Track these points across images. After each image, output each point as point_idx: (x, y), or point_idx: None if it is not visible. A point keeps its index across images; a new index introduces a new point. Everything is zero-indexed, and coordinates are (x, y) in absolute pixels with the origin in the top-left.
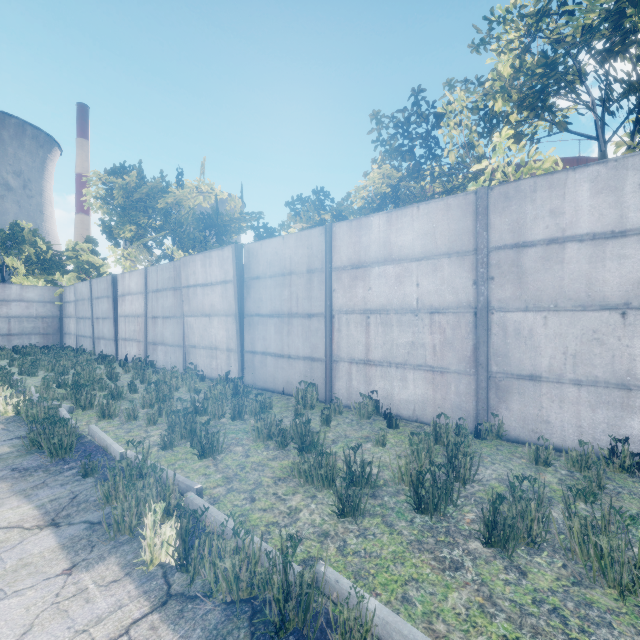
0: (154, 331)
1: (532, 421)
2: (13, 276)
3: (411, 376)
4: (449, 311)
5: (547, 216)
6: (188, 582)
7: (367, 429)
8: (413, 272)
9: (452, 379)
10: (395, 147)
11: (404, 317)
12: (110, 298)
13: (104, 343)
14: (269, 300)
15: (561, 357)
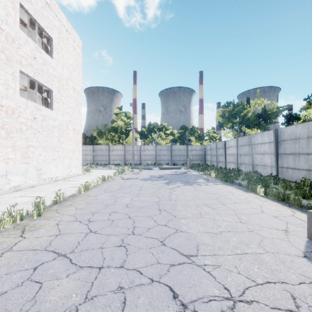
0: (240, 159)
1: None
2: (192, 142)
3: None
4: None
5: None
6: (266, 196)
7: None
8: None
9: None
10: None
11: None
12: (223, 148)
13: (221, 163)
14: (289, 148)
15: None
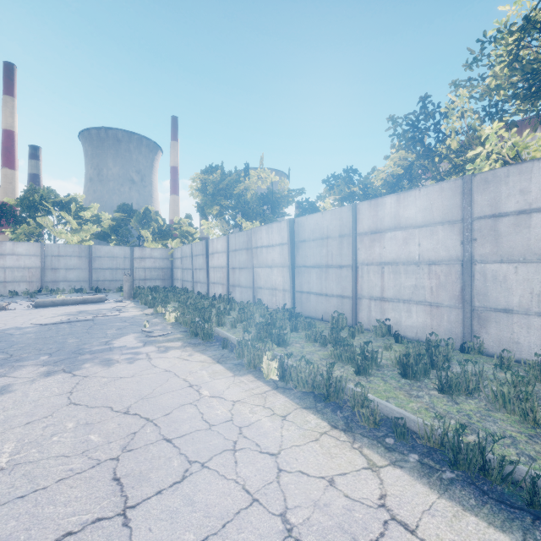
0: (233, 277)
1: (506, 342)
2: (145, 242)
3: (414, 309)
4: (442, 263)
5: (517, 194)
6: (284, 385)
7: (380, 342)
8: (416, 236)
9: (445, 311)
10: (408, 137)
11: (409, 267)
12: (204, 255)
13: (200, 285)
14: (312, 256)
15: (528, 296)
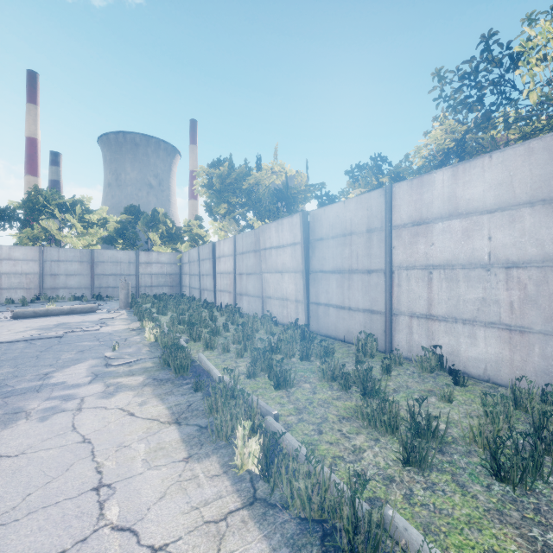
0: (240, 285)
1: None
2: (153, 246)
3: (481, 333)
4: (531, 265)
5: None
6: (269, 491)
7: (430, 383)
8: (484, 225)
9: (536, 340)
10: (460, 100)
11: (472, 272)
12: (211, 260)
13: (207, 293)
14: (331, 258)
15: None
